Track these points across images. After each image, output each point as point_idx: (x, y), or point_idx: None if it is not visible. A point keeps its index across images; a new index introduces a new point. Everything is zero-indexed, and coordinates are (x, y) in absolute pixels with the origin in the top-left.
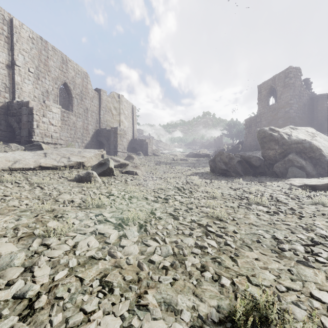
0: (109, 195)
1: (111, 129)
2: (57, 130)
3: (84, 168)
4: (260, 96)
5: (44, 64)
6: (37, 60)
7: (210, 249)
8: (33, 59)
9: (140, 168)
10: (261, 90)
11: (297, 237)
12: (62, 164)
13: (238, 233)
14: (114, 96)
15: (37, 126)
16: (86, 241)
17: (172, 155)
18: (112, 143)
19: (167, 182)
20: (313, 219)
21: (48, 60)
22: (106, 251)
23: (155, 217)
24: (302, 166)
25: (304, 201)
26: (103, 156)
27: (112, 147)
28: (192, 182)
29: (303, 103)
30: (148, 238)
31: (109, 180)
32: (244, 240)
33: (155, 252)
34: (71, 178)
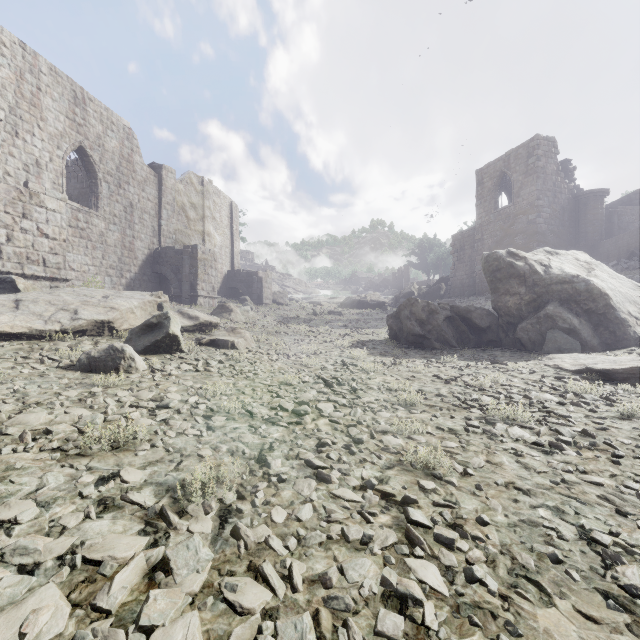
0: (157, 407)
1: (184, 249)
2: (57, 250)
3: (114, 335)
4: (481, 191)
5: (31, 103)
6: (13, 92)
7: (430, 608)
8: (3, 90)
9: (243, 334)
10: (483, 179)
11: None
12: (57, 326)
13: (489, 526)
14: (192, 180)
15: (8, 238)
16: (22, 614)
17: (313, 302)
18: (186, 279)
19: (301, 366)
20: None
21: (40, 94)
22: None
23: (268, 475)
24: (572, 328)
25: (600, 409)
26: (161, 306)
27: (186, 288)
28: (356, 365)
29: (560, 206)
30: (241, 566)
31: (168, 363)
32: (513, 552)
33: None
34: (72, 360)
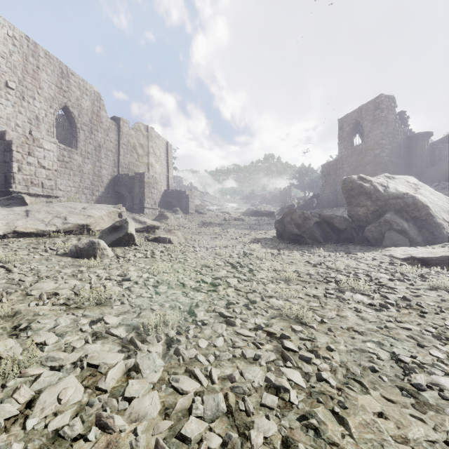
0: (122, 280)
1: (135, 175)
2: (51, 176)
3: (90, 234)
4: (342, 134)
5: (33, 77)
6: (21, 70)
7: (294, 393)
8: (14, 69)
9: (176, 233)
10: (343, 125)
11: (431, 355)
12: (54, 227)
13: (334, 351)
14: (140, 128)
15: (19, 169)
16: (57, 390)
17: (223, 212)
18: (137, 196)
19: (215, 255)
20: (442, 316)
21: (38, 71)
22: (95, 413)
23: (196, 321)
24: (403, 229)
25: (417, 283)
26: (121, 214)
27: (137, 202)
28: (253, 254)
29: (397, 144)
30: (181, 370)
31: (127, 252)
32: (347, 365)
33: (192, 412)
34: (65, 250)
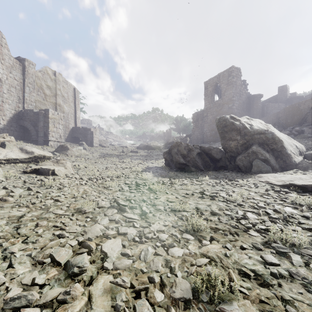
0: None
1: (39, 111)
2: None
3: None
4: (207, 92)
5: None
6: None
7: None
8: None
9: (64, 164)
10: (208, 86)
11: None
12: None
13: None
14: (47, 72)
15: None
16: None
17: (123, 146)
18: (41, 130)
19: (103, 188)
20: None
21: None
22: None
23: None
24: (266, 159)
25: None
26: (4, 144)
27: (41, 135)
28: (146, 185)
29: (242, 101)
30: None
31: None
32: None
33: None
34: None
